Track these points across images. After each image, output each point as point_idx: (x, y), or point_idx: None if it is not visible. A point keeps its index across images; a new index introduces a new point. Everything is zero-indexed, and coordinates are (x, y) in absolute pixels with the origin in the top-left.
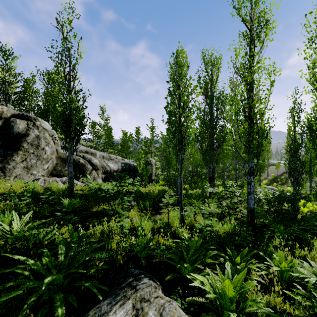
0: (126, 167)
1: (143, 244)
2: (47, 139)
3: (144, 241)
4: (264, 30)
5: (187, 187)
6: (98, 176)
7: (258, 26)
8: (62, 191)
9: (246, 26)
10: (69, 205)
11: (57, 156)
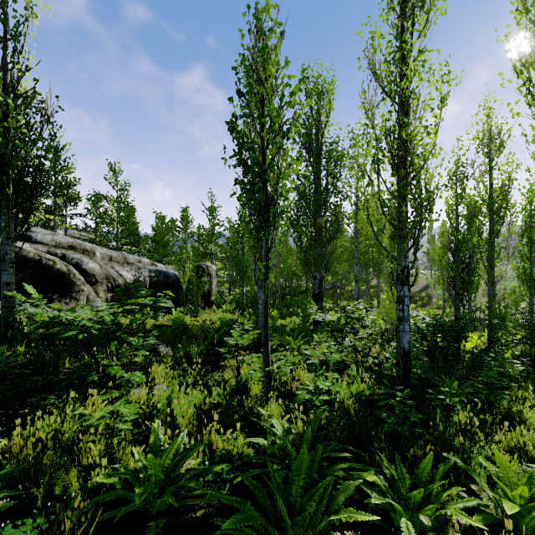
0: (158, 279)
1: (164, 470)
2: None
3: (165, 461)
4: None
5: (276, 314)
6: (98, 296)
7: None
8: None
9: None
10: None
11: None
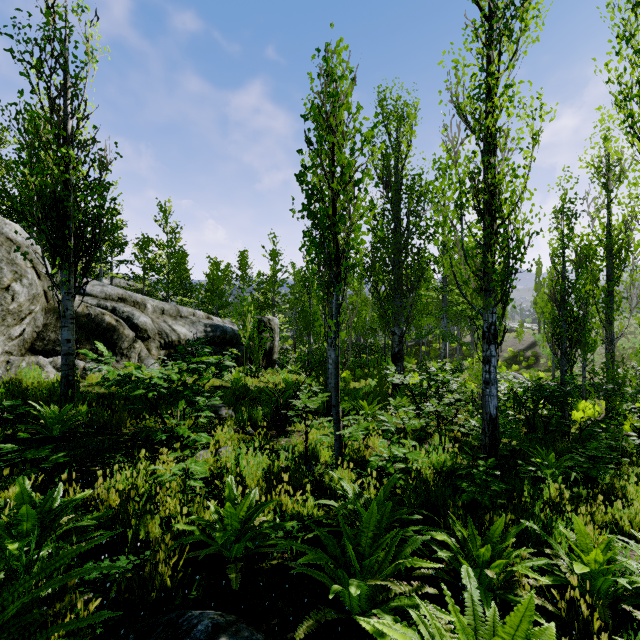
0: (215, 334)
1: (239, 521)
2: (17, 266)
3: (240, 513)
4: (521, 16)
5: (348, 375)
6: (150, 354)
7: (507, 6)
8: (51, 389)
9: (480, 9)
10: (55, 421)
11: (48, 308)
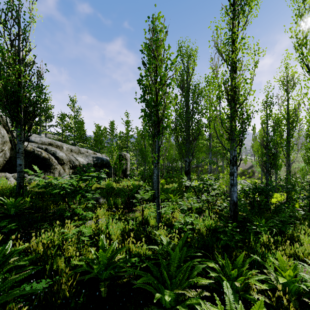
0: (97, 162)
1: (106, 259)
2: None
3: (107, 254)
4: (249, 4)
5: (163, 182)
6: (65, 171)
7: None
8: (12, 190)
9: (229, 1)
10: (12, 206)
11: (11, 148)
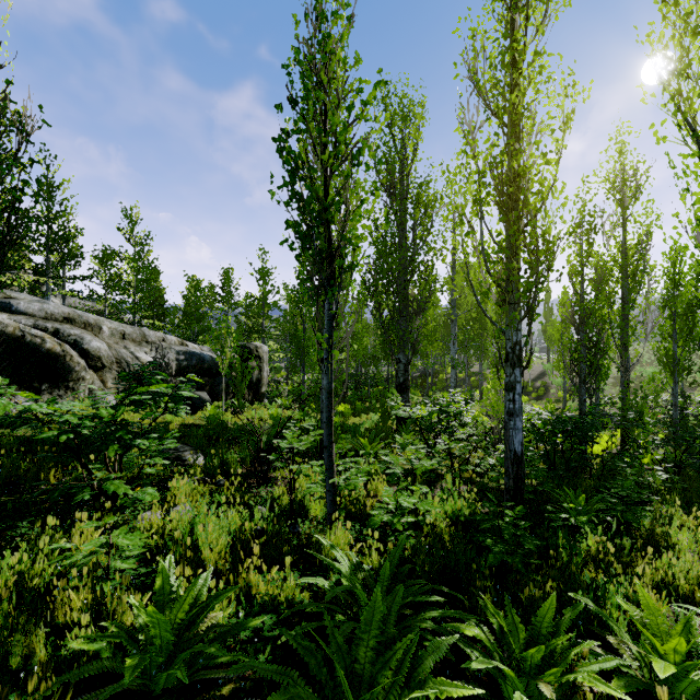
0: (189, 363)
1: (175, 628)
2: None
3: (178, 614)
4: None
5: (347, 409)
6: (106, 387)
7: None
8: None
9: None
10: None
11: None
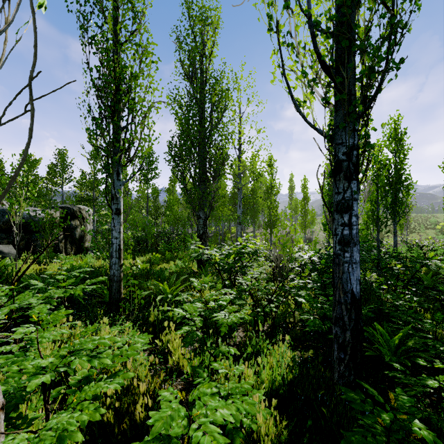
0: None
1: None
2: None
3: None
4: None
5: (157, 258)
6: None
7: None
8: None
9: None
10: None
11: None
